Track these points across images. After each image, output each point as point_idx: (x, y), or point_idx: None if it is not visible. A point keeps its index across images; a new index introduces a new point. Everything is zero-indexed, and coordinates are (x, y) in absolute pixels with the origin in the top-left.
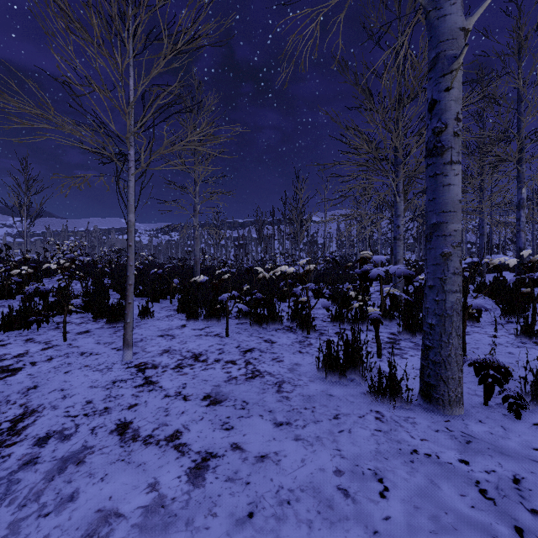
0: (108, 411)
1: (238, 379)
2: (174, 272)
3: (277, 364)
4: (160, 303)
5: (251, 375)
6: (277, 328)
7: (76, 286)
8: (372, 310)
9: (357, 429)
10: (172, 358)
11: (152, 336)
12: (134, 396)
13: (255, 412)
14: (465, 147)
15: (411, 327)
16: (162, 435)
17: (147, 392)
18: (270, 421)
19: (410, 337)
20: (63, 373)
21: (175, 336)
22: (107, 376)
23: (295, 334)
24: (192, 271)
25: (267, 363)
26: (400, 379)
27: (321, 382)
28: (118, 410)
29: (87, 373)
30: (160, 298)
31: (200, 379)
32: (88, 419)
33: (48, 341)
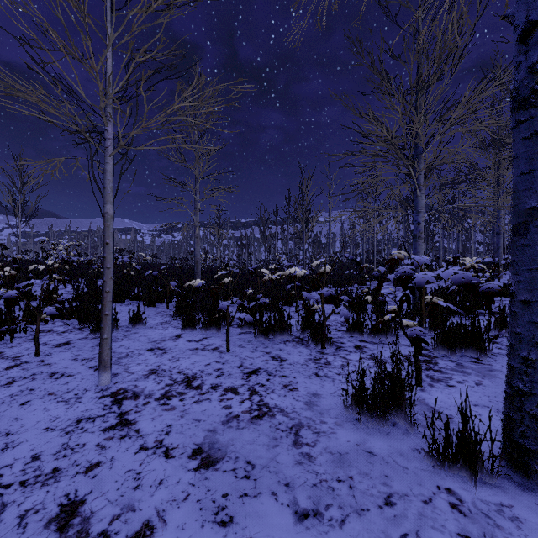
0: (55, 476)
1: (240, 419)
2: (174, 273)
3: (290, 394)
4: (157, 307)
5: (258, 412)
6: (286, 339)
7: (68, 288)
8: (406, 323)
9: (429, 531)
10: (159, 382)
11: (140, 350)
12: (99, 447)
13: (265, 485)
14: (480, 141)
15: (448, 342)
16: (123, 534)
17: (117, 441)
18: (288, 507)
19: (447, 354)
20: (18, 405)
21: (166, 350)
22: (72, 410)
23: (307, 348)
24: (192, 272)
25: (277, 393)
26: (480, 439)
27: (352, 426)
28: (70, 475)
29: (48, 406)
30: (156, 301)
31: (190, 418)
32: (23, 494)
33: (17, 356)
